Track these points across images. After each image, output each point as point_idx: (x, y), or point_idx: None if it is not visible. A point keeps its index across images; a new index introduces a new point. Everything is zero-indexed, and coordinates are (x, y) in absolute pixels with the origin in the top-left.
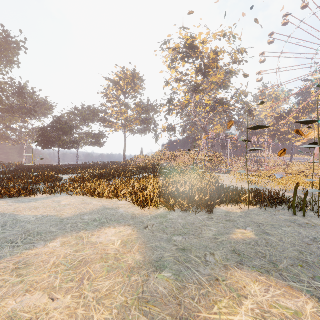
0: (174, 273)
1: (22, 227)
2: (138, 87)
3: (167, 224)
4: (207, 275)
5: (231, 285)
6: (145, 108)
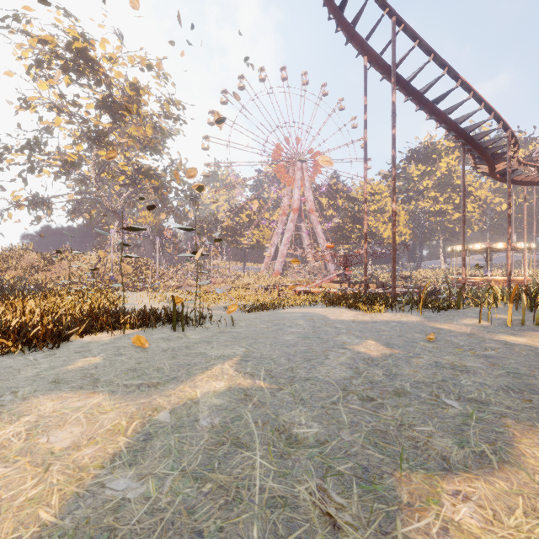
0: None
1: None
2: None
3: None
4: None
5: (18, 412)
6: None
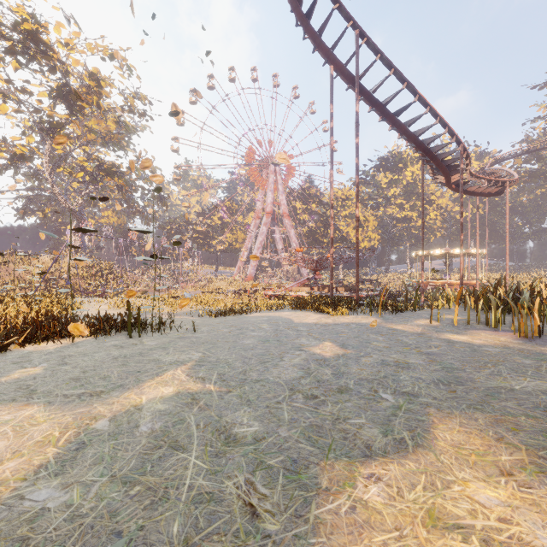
0: None
1: None
2: None
3: None
4: None
5: None
6: None
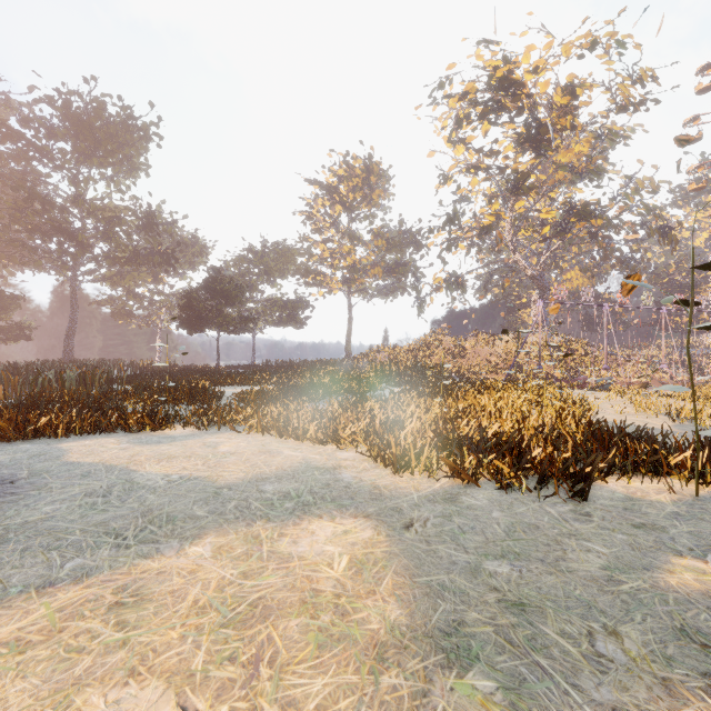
0: (503, 683)
1: (139, 499)
2: (378, 195)
3: (463, 522)
4: (611, 709)
5: None
6: (393, 240)
